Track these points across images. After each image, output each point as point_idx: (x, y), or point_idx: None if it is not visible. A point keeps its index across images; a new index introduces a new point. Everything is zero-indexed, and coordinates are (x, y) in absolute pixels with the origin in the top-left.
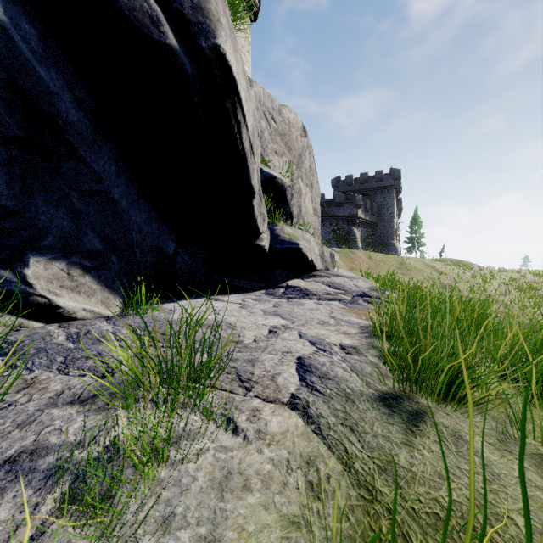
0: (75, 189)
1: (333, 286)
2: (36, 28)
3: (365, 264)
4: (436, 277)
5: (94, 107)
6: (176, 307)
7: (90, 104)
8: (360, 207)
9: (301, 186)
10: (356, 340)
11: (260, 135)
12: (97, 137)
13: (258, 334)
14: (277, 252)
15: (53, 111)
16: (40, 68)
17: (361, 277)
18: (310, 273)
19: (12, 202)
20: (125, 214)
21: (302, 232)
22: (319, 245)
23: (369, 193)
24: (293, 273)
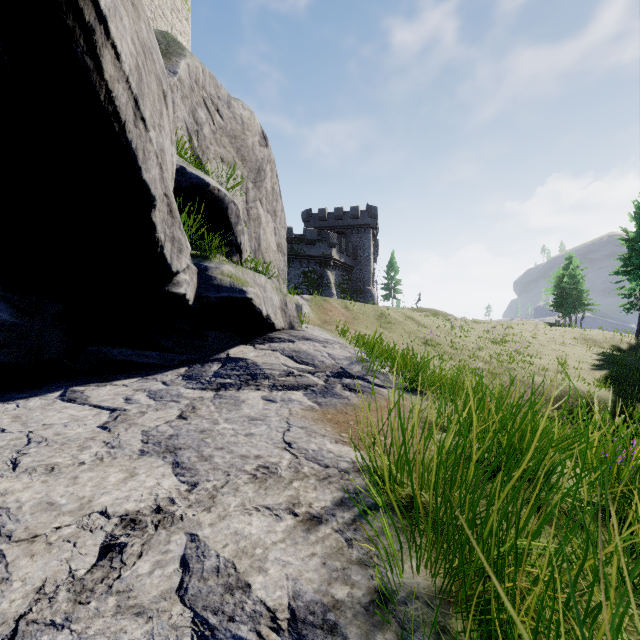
0: None
1: (298, 358)
2: None
3: (340, 315)
4: (417, 331)
5: None
6: None
7: None
8: (334, 247)
9: (260, 212)
10: (336, 559)
11: (197, 129)
12: None
13: (56, 575)
14: (211, 304)
15: None
16: None
17: (336, 336)
18: (265, 335)
19: None
20: None
21: (253, 273)
22: (280, 293)
23: (344, 231)
24: (241, 335)
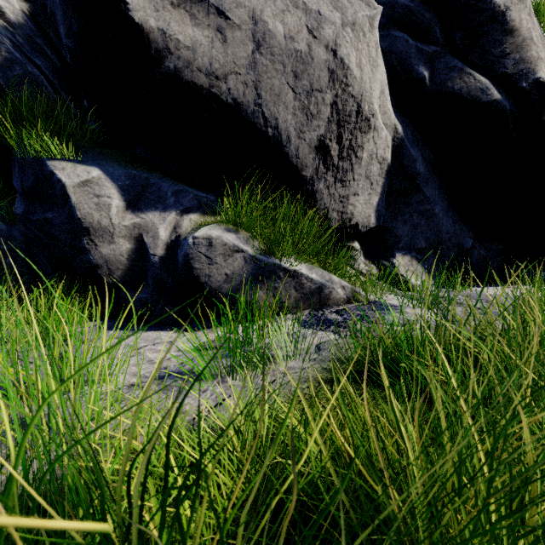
0: (415, 211)
1: None
2: (410, 129)
3: None
4: None
5: (431, 158)
6: (480, 290)
7: (429, 158)
8: None
9: None
10: None
11: None
12: (430, 176)
13: None
14: None
15: (413, 170)
16: (412, 150)
17: None
18: None
19: (390, 224)
20: (439, 222)
21: None
22: None
23: None
24: None
